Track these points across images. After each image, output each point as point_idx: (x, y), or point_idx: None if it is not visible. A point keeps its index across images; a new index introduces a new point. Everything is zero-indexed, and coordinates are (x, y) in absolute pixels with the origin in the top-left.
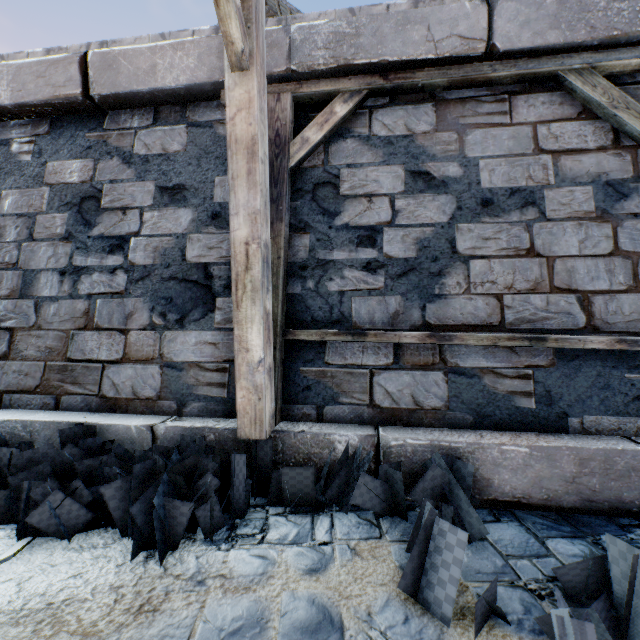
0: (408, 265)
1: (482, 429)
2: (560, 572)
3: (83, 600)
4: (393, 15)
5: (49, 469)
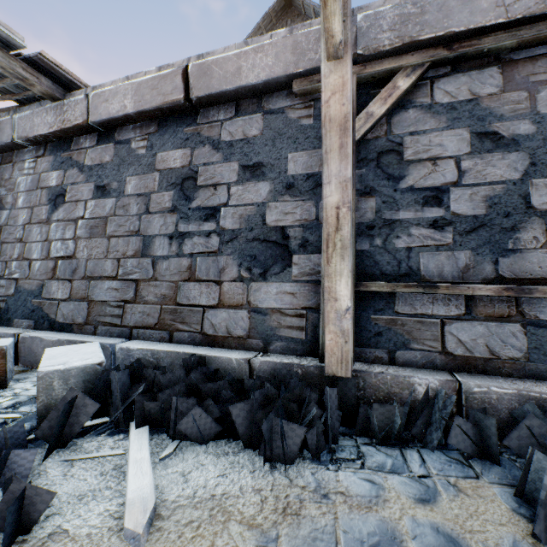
0: (477, 222)
1: None
2: None
3: (236, 496)
4: None
5: (184, 388)
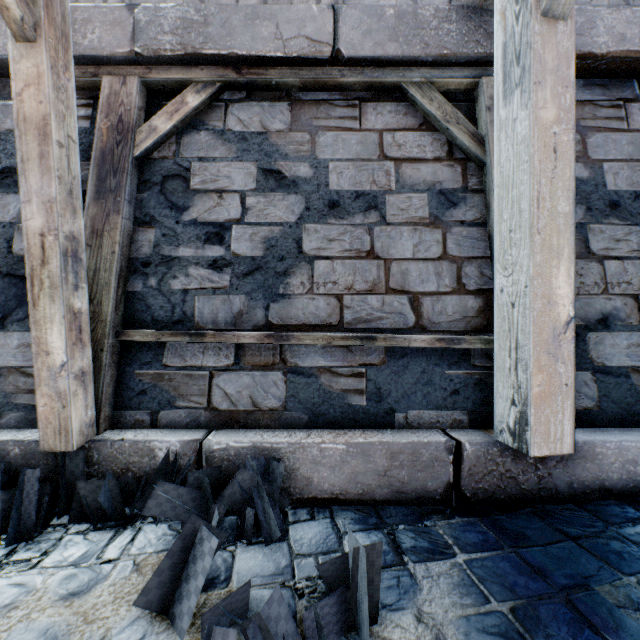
0: (255, 264)
1: (316, 428)
2: (323, 568)
3: None
4: (242, 8)
5: None
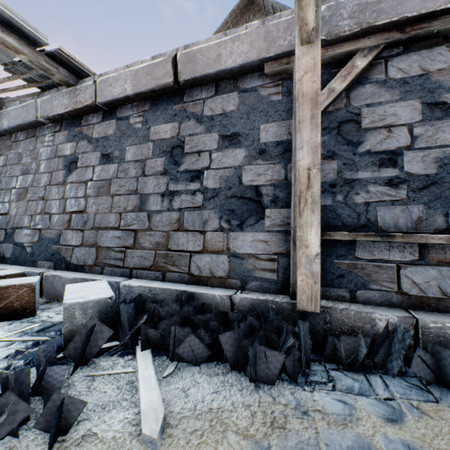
0: (429, 180)
1: None
2: None
3: (230, 410)
4: None
5: (179, 319)
